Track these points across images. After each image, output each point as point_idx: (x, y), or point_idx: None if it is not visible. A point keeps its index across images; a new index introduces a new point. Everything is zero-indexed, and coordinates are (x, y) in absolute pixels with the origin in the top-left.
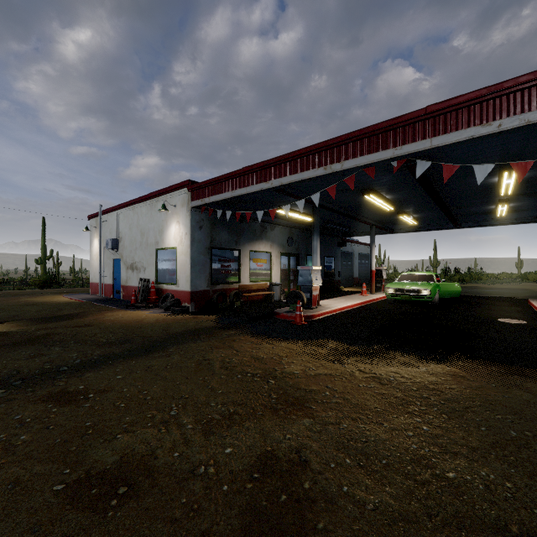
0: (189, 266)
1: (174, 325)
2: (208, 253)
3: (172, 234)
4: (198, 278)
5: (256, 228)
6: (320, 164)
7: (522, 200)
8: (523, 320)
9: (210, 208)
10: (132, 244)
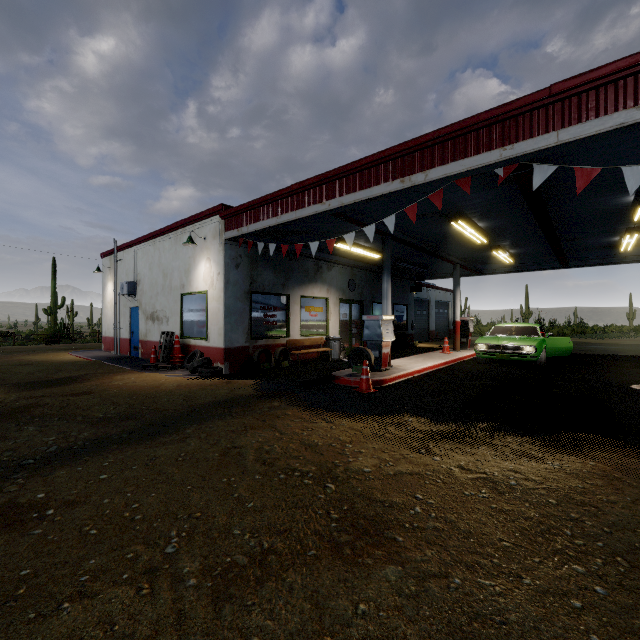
0: (222, 315)
1: (199, 394)
2: (247, 299)
3: (201, 275)
4: (234, 331)
5: (309, 268)
6: (395, 175)
7: None
8: None
9: (249, 240)
10: (152, 288)
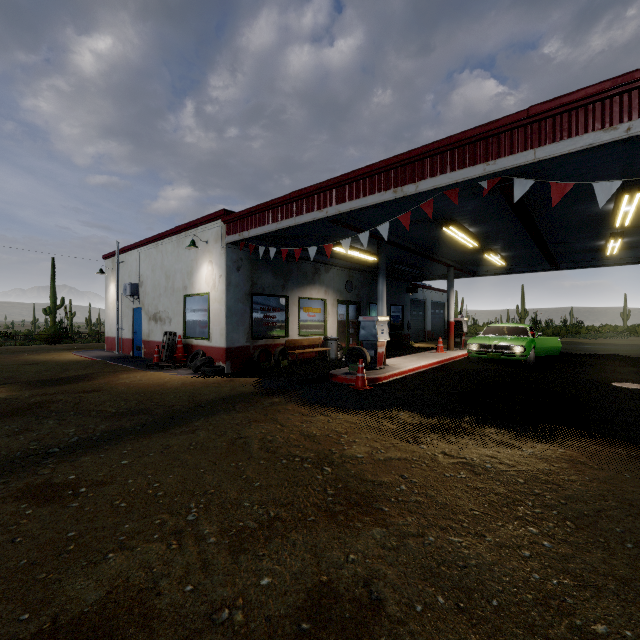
0: (224, 316)
1: (203, 391)
2: (248, 301)
3: (203, 277)
4: (235, 332)
5: (307, 270)
6: (388, 185)
7: (639, 234)
8: None
9: (250, 244)
10: (155, 290)
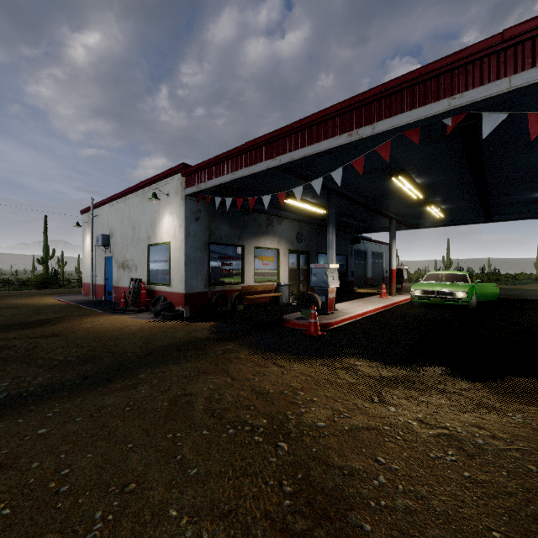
0: (183, 264)
1: (158, 336)
2: (206, 249)
3: (165, 227)
4: (194, 278)
5: (261, 222)
6: (342, 129)
7: None
8: None
9: (207, 196)
10: (123, 240)
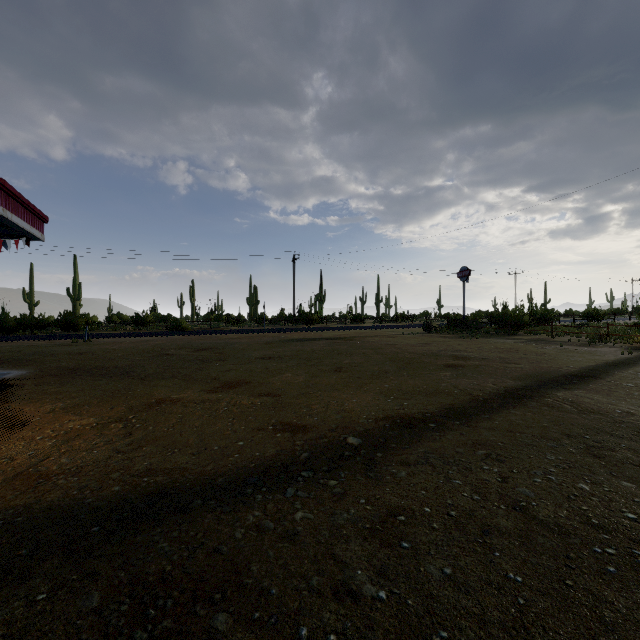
0: None
1: None
2: None
3: None
4: None
5: None
6: None
7: None
8: None
9: None
10: None
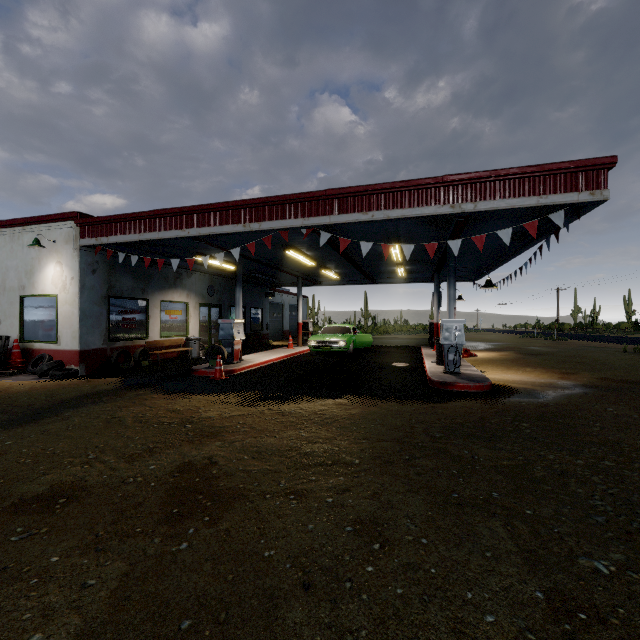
0: (77, 319)
1: (61, 391)
2: (105, 303)
3: (49, 277)
4: (90, 334)
5: (169, 274)
6: (239, 220)
7: (413, 265)
8: (408, 363)
9: (108, 249)
10: None
